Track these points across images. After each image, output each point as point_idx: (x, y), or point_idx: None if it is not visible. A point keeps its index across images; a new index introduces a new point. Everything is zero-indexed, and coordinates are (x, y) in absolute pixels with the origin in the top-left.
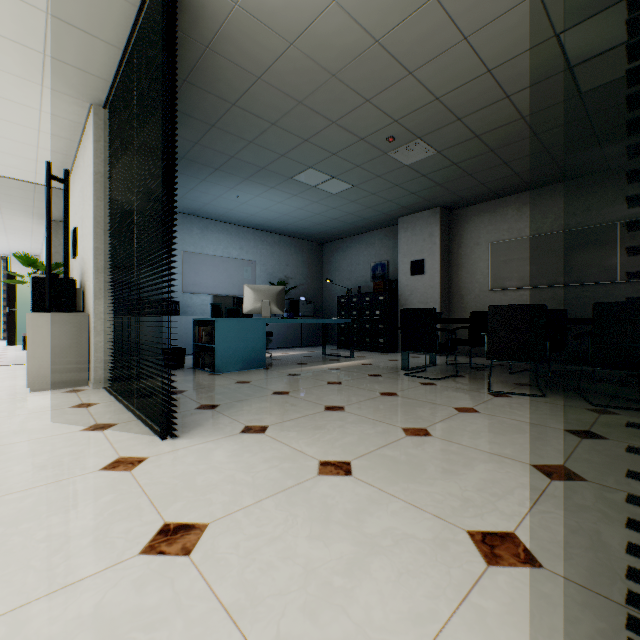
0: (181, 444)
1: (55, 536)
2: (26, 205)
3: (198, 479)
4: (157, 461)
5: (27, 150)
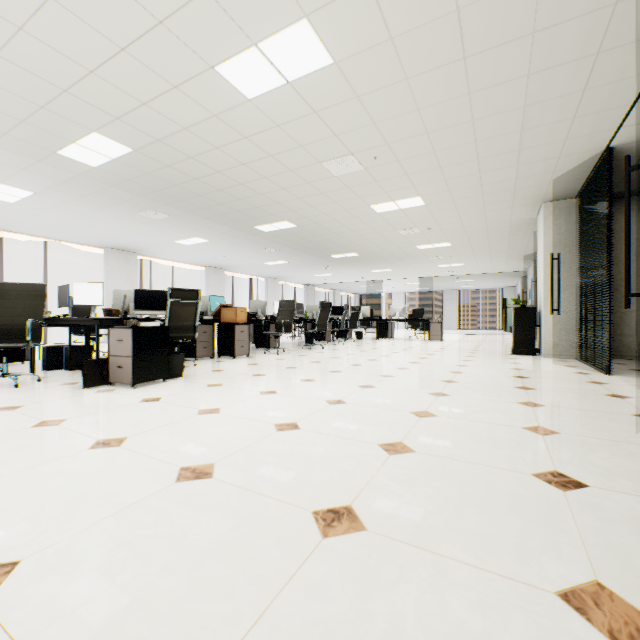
0: None
1: None
2: (512, 275)
3: None
4: None
5: (515, 267)
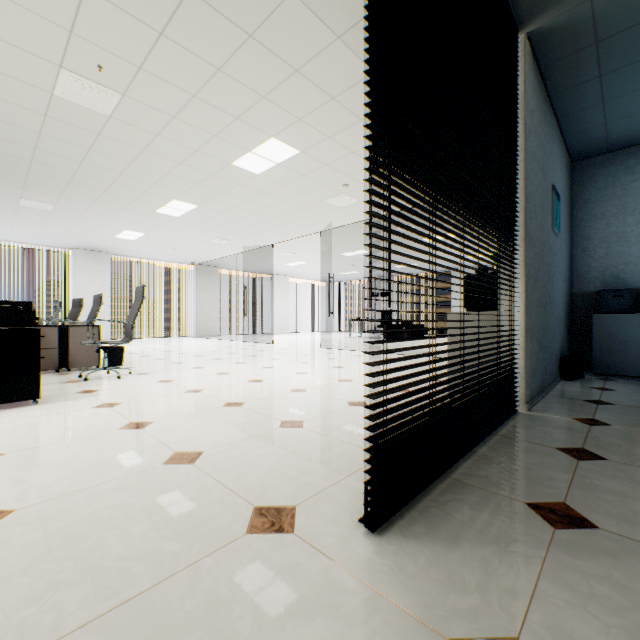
0: (348, 549)
1: (99, 544)
2: None
3: (185, 638)
4: (276, 546)
5: None
